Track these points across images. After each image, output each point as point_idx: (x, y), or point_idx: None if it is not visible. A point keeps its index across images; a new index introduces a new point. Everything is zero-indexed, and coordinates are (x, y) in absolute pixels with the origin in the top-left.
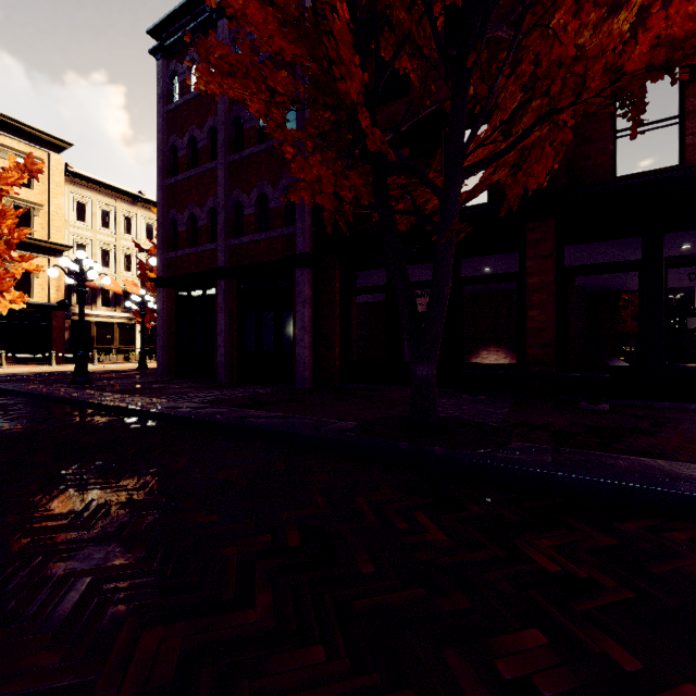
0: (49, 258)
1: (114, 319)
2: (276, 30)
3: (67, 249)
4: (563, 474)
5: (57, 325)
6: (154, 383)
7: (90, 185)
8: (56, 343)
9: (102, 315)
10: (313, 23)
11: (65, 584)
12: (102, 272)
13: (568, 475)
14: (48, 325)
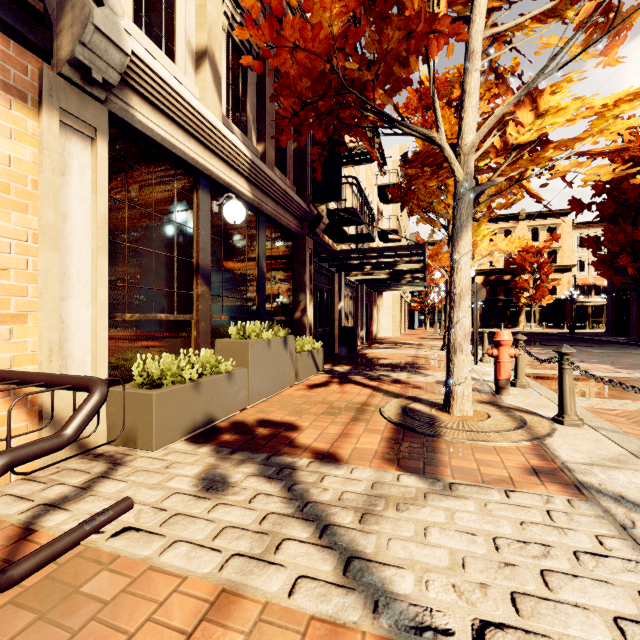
0: (563, 273)
1: (603, 303)
2: (597, 265)
3: (573, 267)
4: (638, 343)
5: (567, 309)
6: (600, 335)
7: (587, 225)
8: (567, 318)
9: (594, 301)
10: (608, 256)
11: (559, 342)
12: (594, 275)
13: (638, 344)
14: (563, 309)
